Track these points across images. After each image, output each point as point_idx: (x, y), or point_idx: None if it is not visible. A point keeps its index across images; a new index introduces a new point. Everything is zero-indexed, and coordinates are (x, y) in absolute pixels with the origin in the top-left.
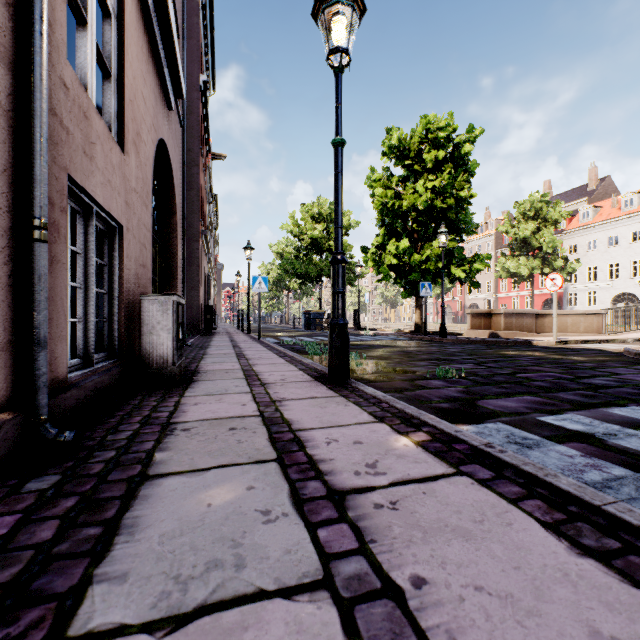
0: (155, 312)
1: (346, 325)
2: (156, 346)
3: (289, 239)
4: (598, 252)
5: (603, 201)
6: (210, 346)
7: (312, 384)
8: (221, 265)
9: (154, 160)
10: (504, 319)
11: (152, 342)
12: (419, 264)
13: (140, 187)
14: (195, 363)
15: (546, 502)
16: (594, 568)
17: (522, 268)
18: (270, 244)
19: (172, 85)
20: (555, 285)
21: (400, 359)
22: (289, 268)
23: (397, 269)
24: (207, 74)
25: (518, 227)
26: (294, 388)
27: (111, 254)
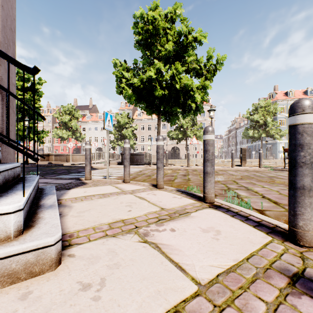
0: None
1: None
2: None
3: None
4: (92, 132)
5: (94, 113)
6: None
7: None
8: None
9: None
10: (55, 157)
11: None
12: None
13: None
14: None
15: (52, 178)
16: (54, 179)
17: (64, 134)
18: None
19: None
20: (71, 146)
21: None
22: None
23: None
24: None
25: (63, 116)
26: None
27: None
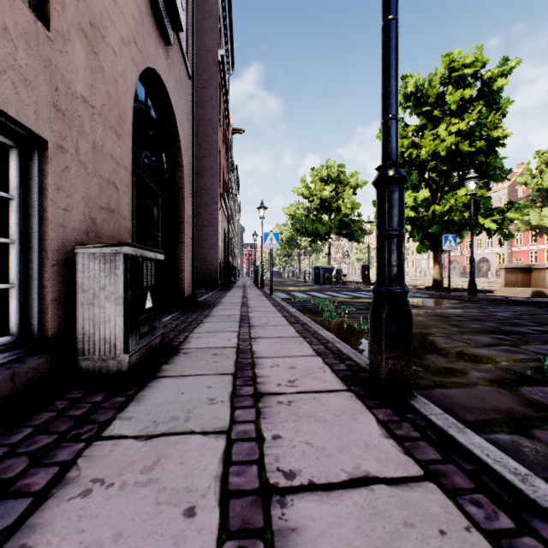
0: (97, 272)
1: (405, 294)
2: (99, 324)
3: (300, 202)
4: None
5: None
6: (219, 304)
7: (345, 405)
8: (242, 228)
9: (155, 105)
10: None
11: (93, 318)
12: (440, 215)
13: (101, 103)
14: (186, 332)
15: None
16: None
17: (546, 220)
18: (283, 207)
19: (168, 12)
20: None
21: (445, 329)
22: (300, 227)
23: (414, 222)
24: (227, 55)
25: (540, 177)
26: (312, 420)
27: (27, 183)
